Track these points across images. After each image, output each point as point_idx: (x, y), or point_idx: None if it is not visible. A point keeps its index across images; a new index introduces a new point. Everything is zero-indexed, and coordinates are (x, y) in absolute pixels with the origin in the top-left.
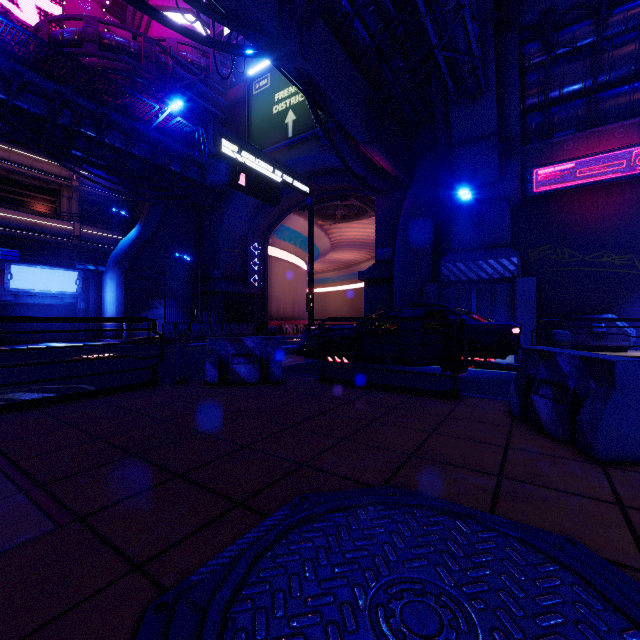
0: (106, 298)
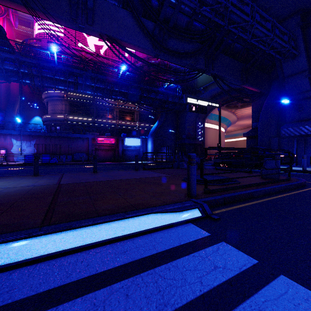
0: (148, 147)
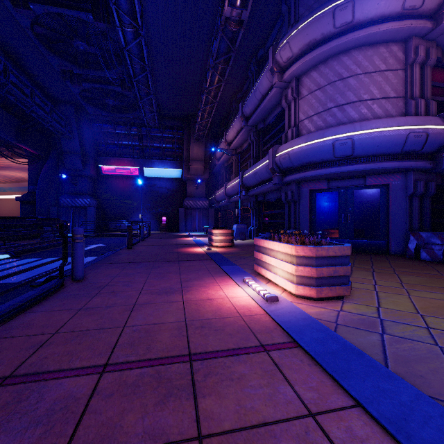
0: None
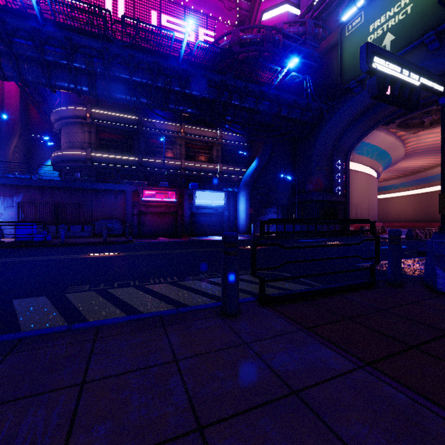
0: (239, 208)
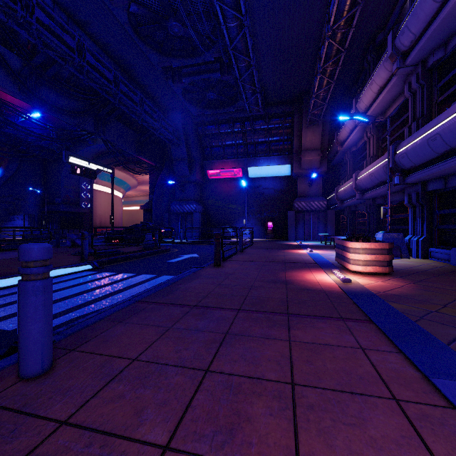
0: None
